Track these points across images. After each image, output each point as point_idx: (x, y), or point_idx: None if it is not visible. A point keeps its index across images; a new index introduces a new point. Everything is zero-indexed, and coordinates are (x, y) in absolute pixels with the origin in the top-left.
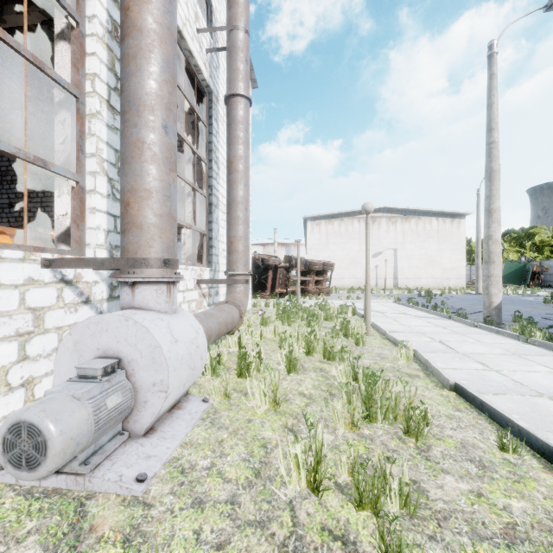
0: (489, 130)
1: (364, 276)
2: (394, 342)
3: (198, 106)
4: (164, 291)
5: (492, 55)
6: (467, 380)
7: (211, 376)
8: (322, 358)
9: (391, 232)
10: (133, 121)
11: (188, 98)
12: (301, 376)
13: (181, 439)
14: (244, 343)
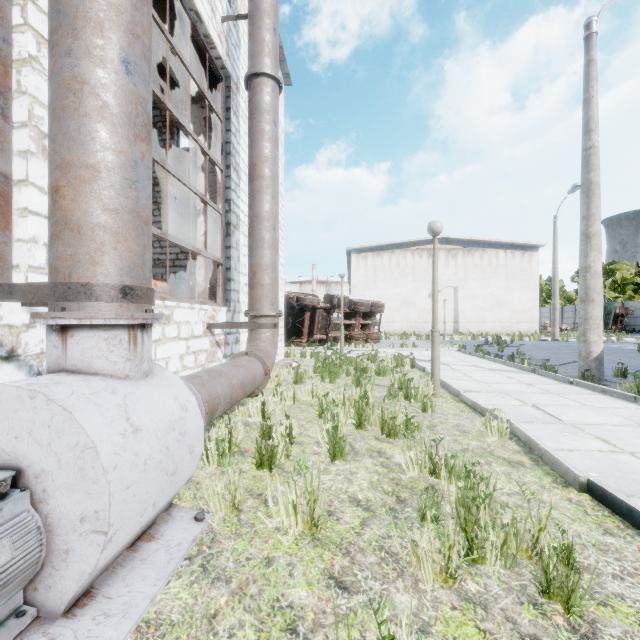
0: (587, 131)
1: (418, 320)
2: (473, 407)
3: (212, 97)
4: (123, 341)
5: (590, 36)
6: (596, 471)
7: (217, 466)
8: (379, 432)
9: (451, 267)
10: (65, 45)
11: (196, 78)
12: (352, 465)
13: (140, 613)
14: (269, 410)
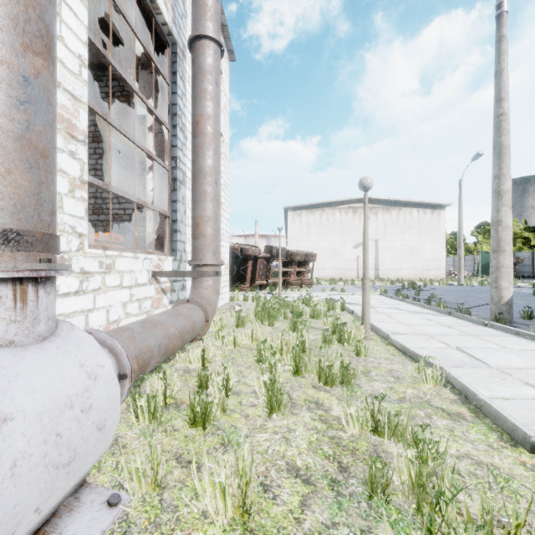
0: (498, 100)
1: (345, 267)
2: (403, 351)
3: (161, 64)
4: (4, 299)
5: (501, 15)
6: None
7: (148, 423)
8: (316, 379)
9: (373, 223)
10: None
11: (141, 39)
12: (289, 419)
13: None
14: (209, 356)
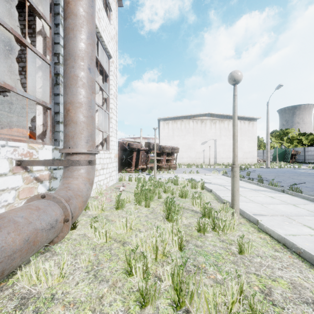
0: None
1: (196, 157)
2: (283, 242)
3: None
4: None
5: None
6: None
7: None
8: None
9: (213, 129)
10: None
11: None
12: None
13: None
14: (64, 269)
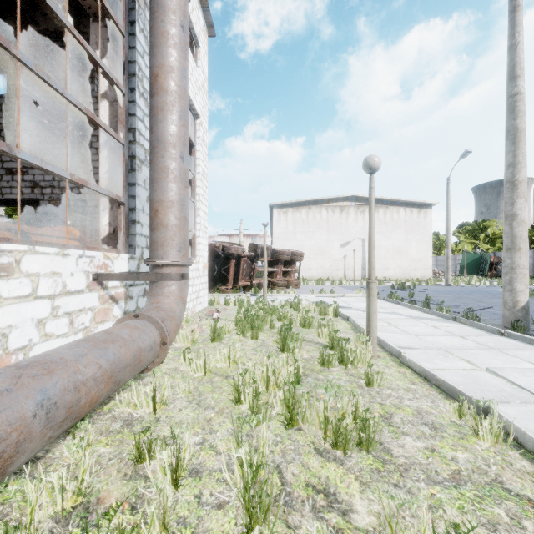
0: (513, 77)
1: (332, 267)
2: (424, 376)
3: (118, 15)
4: None
5: None
6: None
7: None
8: (319, 435)
9: (360, 222)
10: None
11: None
12: None
13: None
14: (165, 395)
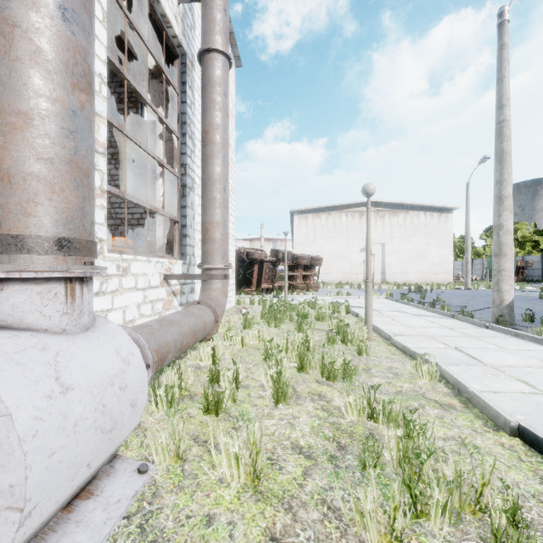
0: (500, 106)
1: (351, 271)
2: (403, 350)
3: (170, 73)
4: (59, 295)
5: (503, 23)
6: (522, 413)
7: (166, 411)
8: (319, 375)
9: (379, 227)
10: None
11: (153, 53)
12: (294, 408)
13: None
14: (219, 354)
